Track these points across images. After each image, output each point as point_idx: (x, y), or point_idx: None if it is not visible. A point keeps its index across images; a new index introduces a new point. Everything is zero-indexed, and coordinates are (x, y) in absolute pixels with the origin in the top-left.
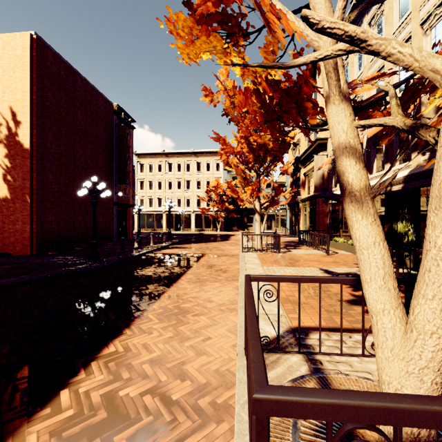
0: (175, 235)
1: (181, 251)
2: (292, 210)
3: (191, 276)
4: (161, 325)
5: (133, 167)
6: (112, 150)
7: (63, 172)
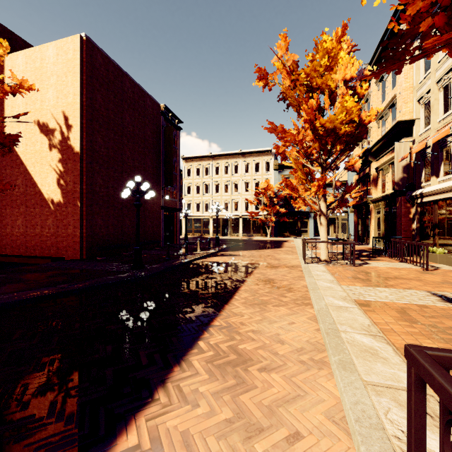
0: (222, 241)
1: (231, 259)
2: (358, 213)
3: (247, 295)
4: (211, 387)
5: (181, 172)
6: (159, 152)
7: (112, 175)
